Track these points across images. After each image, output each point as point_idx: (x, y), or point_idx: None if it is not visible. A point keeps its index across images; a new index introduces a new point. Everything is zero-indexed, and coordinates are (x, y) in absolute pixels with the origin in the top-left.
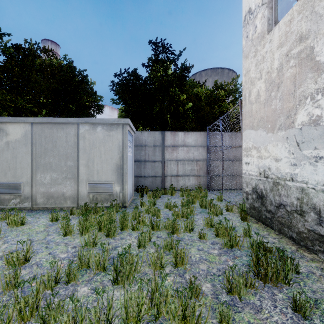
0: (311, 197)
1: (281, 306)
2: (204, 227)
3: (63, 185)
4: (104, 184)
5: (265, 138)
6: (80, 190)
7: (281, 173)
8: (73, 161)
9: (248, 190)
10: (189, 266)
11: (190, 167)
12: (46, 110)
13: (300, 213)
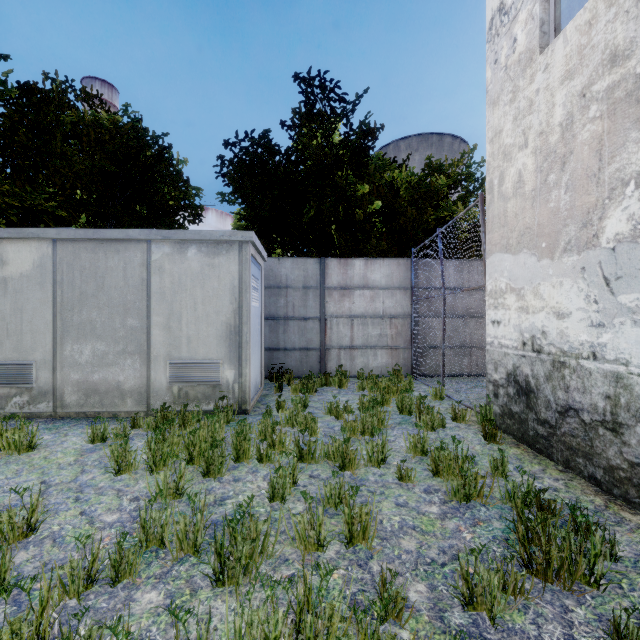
0: (637, 394)
1: (584, 637)
2: (408, 455)
3: (117, 367)
4: (202, 364)
5: (534, 270)
6: (154, 376)
7: (570, 344)
8: (138, 318)
9: (498, 377)
10: (378, 543)
11: (377, 330)
12: (87, 216)
13: (613, 427)
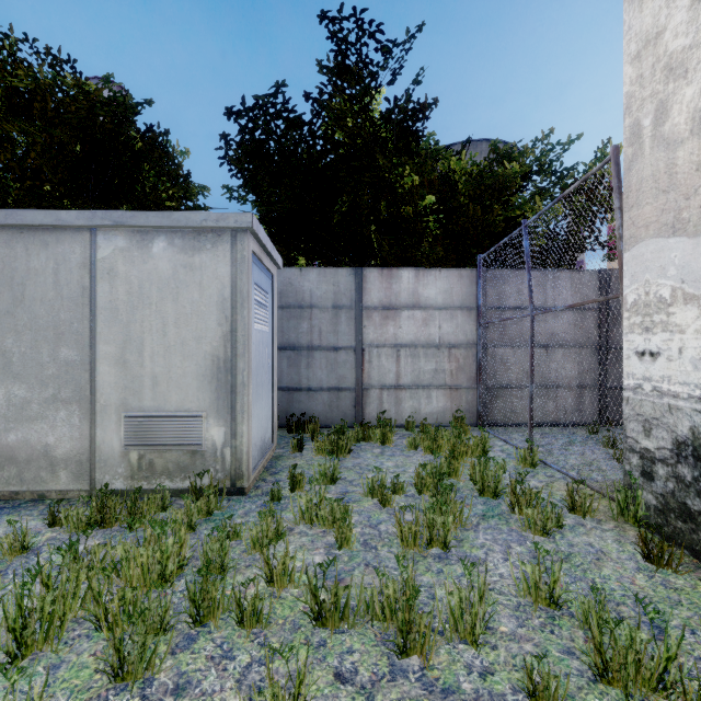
0: None
1: None
2: (521, 603)
3: (45, 423)
4: (175, 418)
5: None
6: (100, 437)
7: None
8: (76, 348)
9: (652, 445)
10: None
11: (431, 364)
12: None
13: None
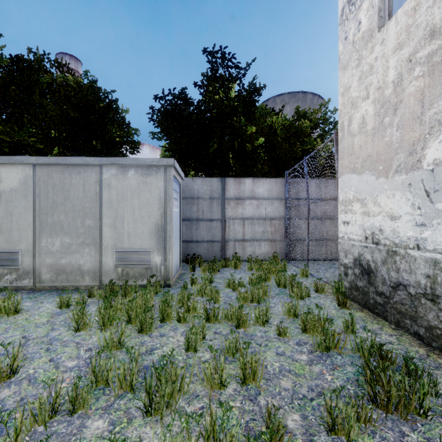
0: None
1: None
2: (284, 317)
3: (79, 254)
4: (138, 252)
5: (373, 185)
6: (104, 261)
7: (400, 238)
8: (93, 220)
9: (347, 261)
10: (264, 382)
11: (261, 228)
12: (58, 148)
13: (432, 298)
